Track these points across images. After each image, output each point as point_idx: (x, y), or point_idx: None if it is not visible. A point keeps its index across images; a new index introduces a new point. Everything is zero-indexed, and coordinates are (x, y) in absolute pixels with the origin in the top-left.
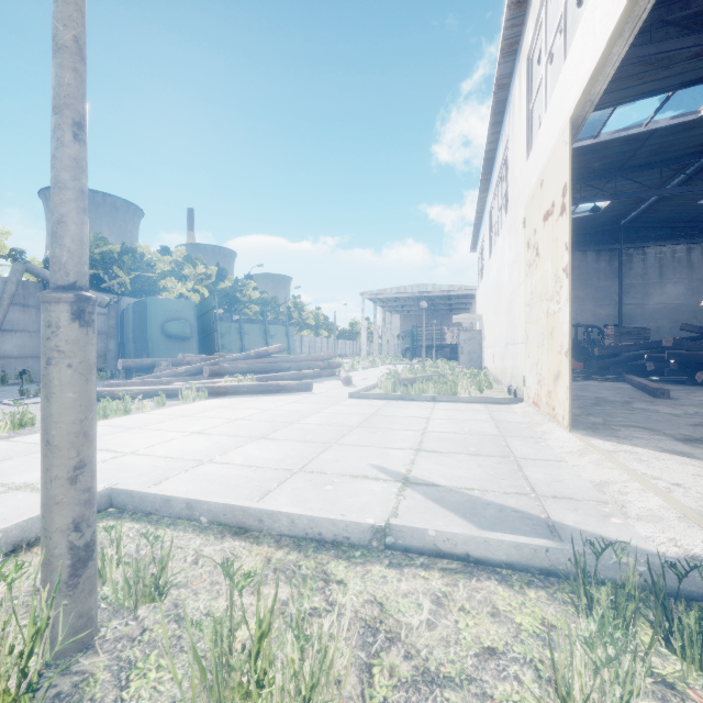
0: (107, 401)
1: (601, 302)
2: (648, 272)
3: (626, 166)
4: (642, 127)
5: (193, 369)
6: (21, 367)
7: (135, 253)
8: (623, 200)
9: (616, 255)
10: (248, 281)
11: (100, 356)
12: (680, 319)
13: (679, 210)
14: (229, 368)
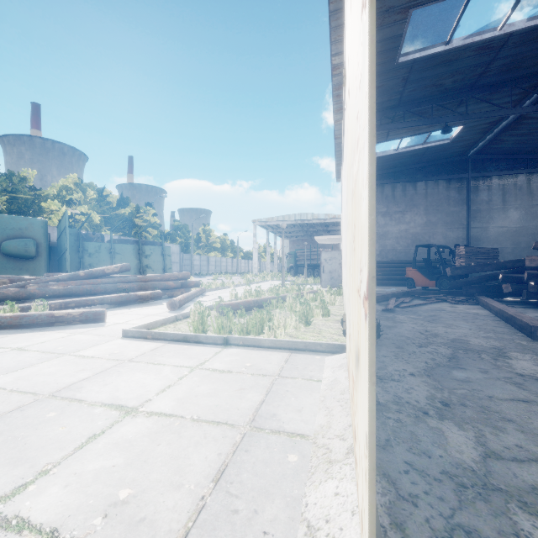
0: None
1: (451, 226)
2: (493, 199)
3: (477, 85)
4: (496, 31)
5: None
6: None
7: (13, 176)
8: (472, 128)
9: (464, 183)
10: (148, 208)
11: None
12: (521, 241)
13: (522, 140)
14: (33, 291)
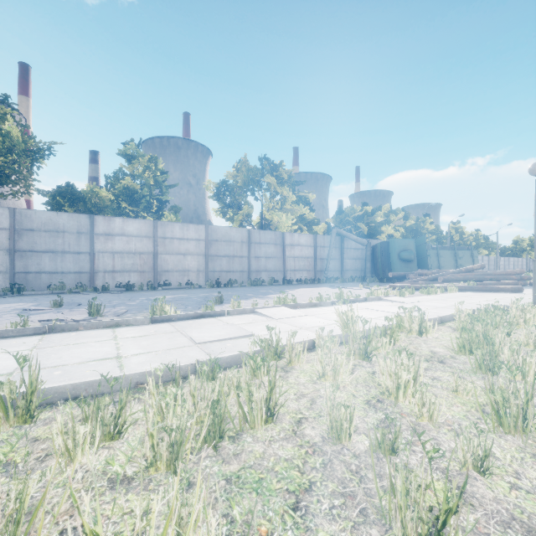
0: (421, 289)
1: None
2: None
3: None
4: None
5: (431, 278)
6: (334, 275)
7: (367, 213)
8: None
9: None
10: (426, 218)
11: (359, 270)
12: None
13: None
14: (452, 278)
